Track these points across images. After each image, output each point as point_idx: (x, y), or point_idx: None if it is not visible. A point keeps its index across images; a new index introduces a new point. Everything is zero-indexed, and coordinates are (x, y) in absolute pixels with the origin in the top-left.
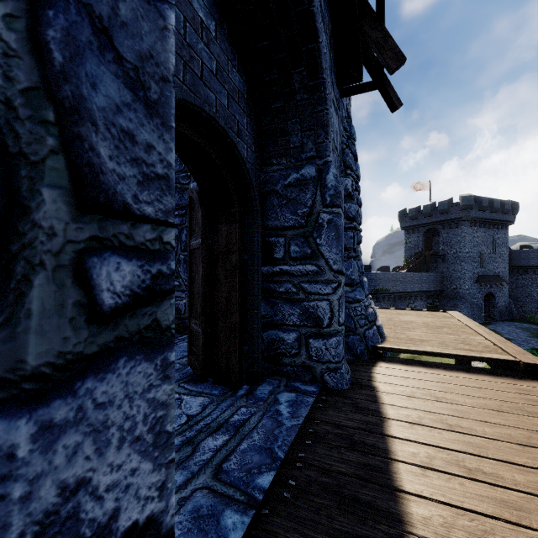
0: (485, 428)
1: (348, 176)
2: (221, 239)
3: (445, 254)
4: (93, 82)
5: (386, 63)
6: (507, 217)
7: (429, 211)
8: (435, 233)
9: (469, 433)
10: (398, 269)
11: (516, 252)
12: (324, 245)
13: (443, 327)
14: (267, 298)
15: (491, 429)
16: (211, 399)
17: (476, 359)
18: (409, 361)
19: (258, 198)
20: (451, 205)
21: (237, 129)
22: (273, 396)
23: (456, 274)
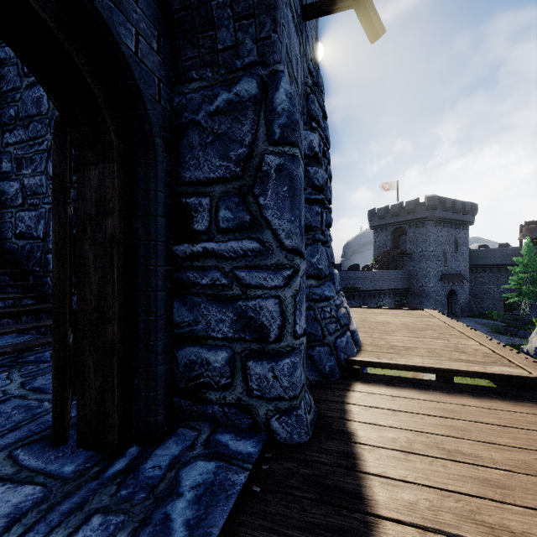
0: None
1: (314, 132)
2: (89, 191)
3: (412, 252)
4: None
5: None
6: (467, 218)
7: (397, 210)
8: (402, 232)
9: None
10: (367, 267)
11: (475, 251)
12: (271, 206)
13: (426, 329)
14: (184, 294)
15: None
16: (45, 492)
17: (483, 376)
18: (395, 380)
19: (156, 122)
20: (418, 205)
21: None
22: (173, 473)
23: (421, 272)
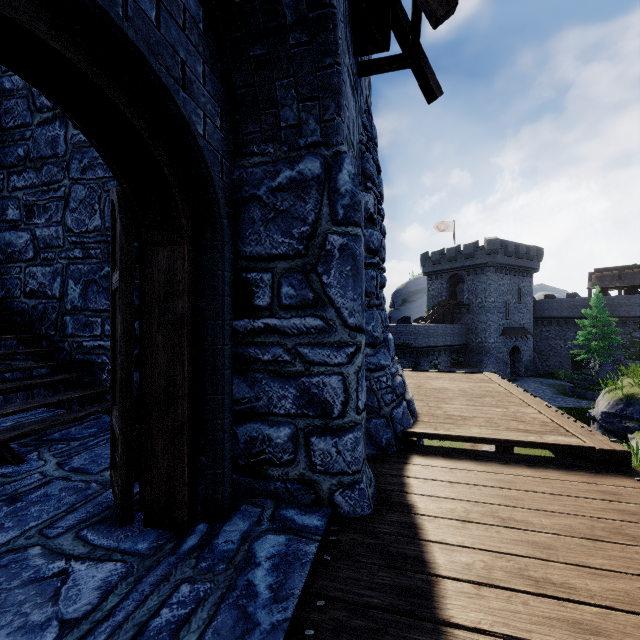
0: (588, 581)
1: (369, 192)
2: (157, 272)
3: (471, 303)
4: None
5: (428, 6)
6: (532, 264)
7: (454, 255)
8: (459, 280)
9: (569, 597)
10: (420, 320)
11: (540, 302)
12: (335, 285)
13: (484, 396)
14: (244, 370)
15: (597, 584)
16: (128, 567)
17: (539, 446)
18: (452, 452)
19: (224, 204)
20: (477, 249)
21: (181, 76)
22: (247, 546)
23: (481, 326)
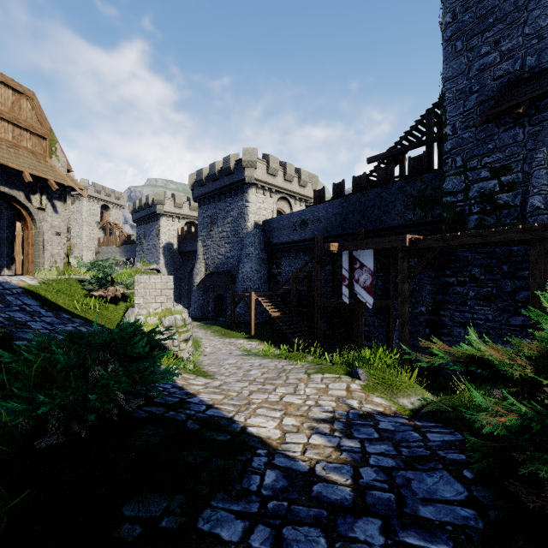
0: None
1: None
2: None
3: None
4: (533, 180)
5: None
6: None
7: None
8: None
9: None
10: None
11: None
12: None
13: None
14: None
15: None
16: None
17: None
18: None
19: None
20: None
21: None
22: None
23: None
